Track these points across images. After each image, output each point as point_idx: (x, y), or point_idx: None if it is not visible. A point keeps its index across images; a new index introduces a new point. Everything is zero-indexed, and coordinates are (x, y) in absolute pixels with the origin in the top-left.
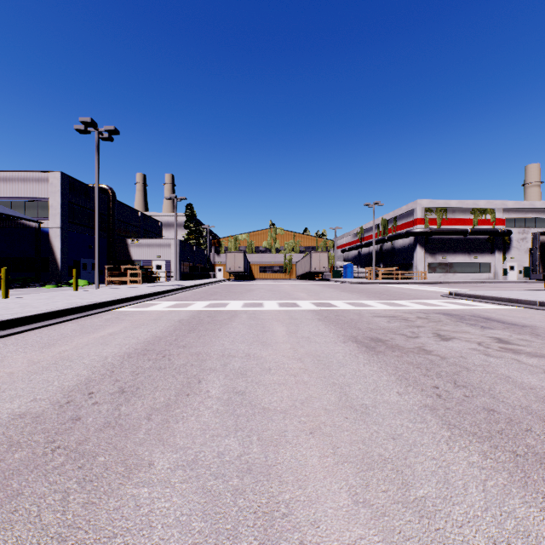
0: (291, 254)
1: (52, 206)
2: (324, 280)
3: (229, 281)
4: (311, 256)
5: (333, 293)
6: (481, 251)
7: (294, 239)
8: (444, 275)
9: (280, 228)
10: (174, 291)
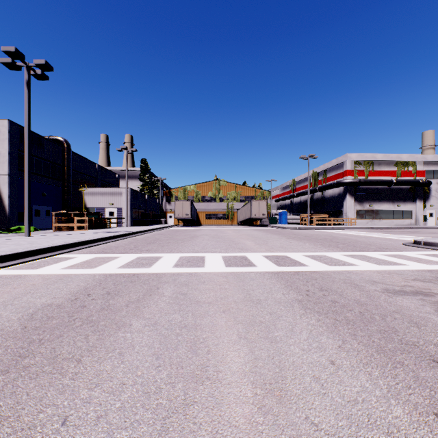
0: (233, 202)
1: (0, 153)
2: (263, 226)
3: (177, 226)
4: (251, 204)
5: (281, 240)
6: (404, 200)
7: (235, 190)
8: (371, 221)
9: (223, 180)
10: (111, 239)
